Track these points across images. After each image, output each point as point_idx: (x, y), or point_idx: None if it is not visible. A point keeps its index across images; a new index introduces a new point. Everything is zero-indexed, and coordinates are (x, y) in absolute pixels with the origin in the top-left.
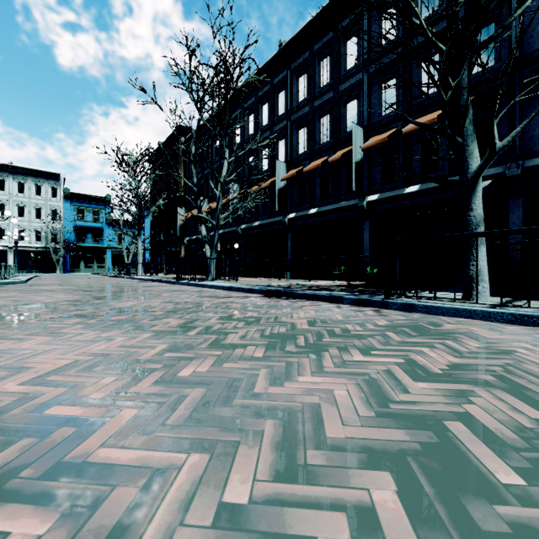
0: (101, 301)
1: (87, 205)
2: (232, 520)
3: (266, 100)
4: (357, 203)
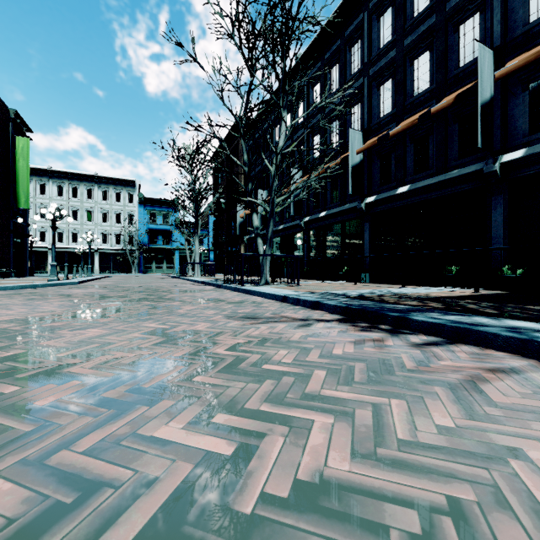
0: (62, 324)
1: (158, 209)
2: None
3: (335, 60)
4: (481, 168)
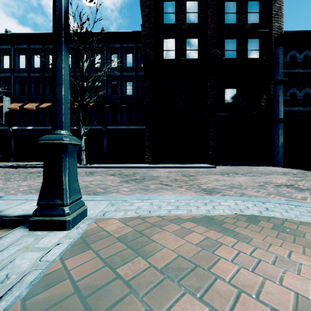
0: None
1: None
2: (35, 177)
3: None
4: None
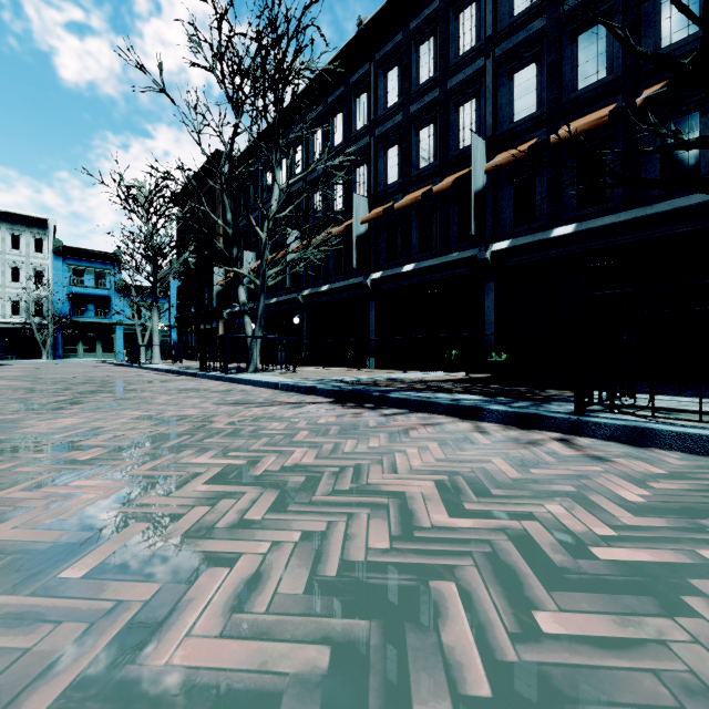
0: (17, 417)
1: (87, 265)
2: None
3: (339, 108)
4: (476, 254)
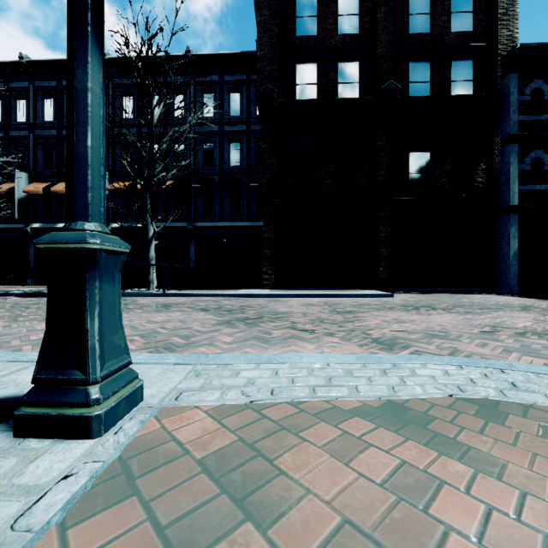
0: None
1: None
2: None
3: None
4: None
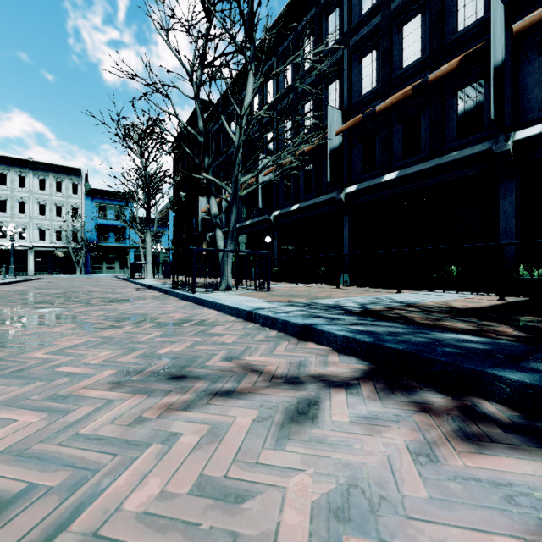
0: None
1: (109, 202)
2: None
3: (309, 32)
4: (489, 148)
